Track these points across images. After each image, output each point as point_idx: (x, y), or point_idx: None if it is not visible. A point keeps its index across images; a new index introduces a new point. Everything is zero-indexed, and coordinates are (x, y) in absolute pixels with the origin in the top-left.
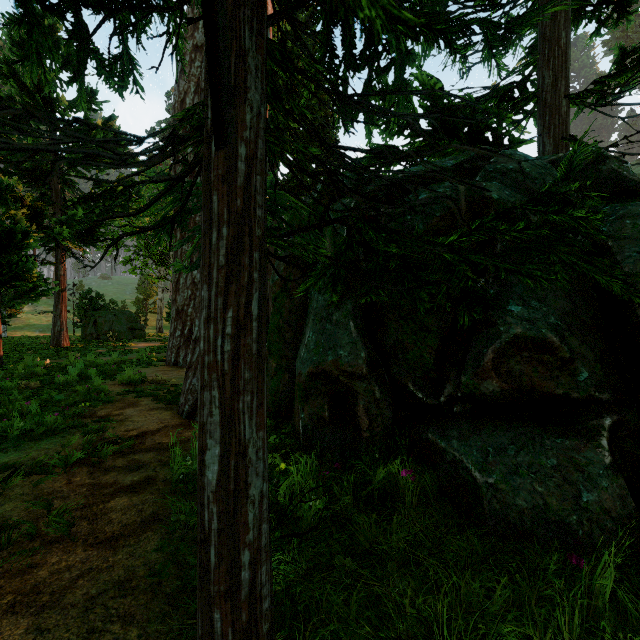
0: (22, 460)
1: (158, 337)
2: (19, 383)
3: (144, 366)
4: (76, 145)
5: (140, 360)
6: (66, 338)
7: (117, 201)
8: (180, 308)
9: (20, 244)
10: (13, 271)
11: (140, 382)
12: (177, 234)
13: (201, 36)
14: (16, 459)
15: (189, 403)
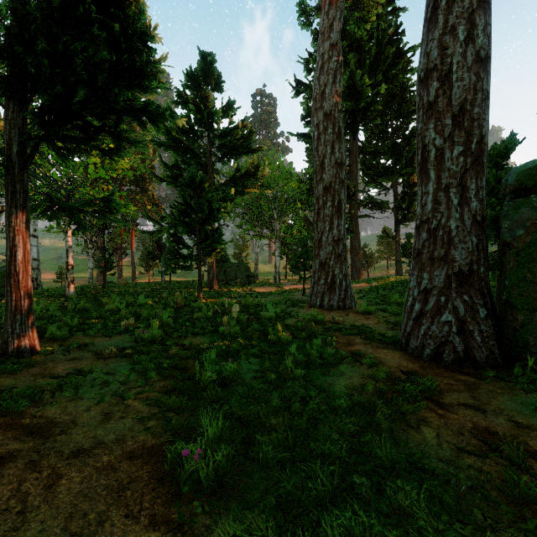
0: (356, 385)
1: (264, 283)
2: (246, 317)
3: (299, 307)
4: (223, 143)
5: (287, 302)
6: (216, 283)
7: (252, 180)
8: (323, 261)
9: (215, 217)
10: (213, 236)
11: (324, 321)
12: (319, 201)
13: (335, 35)
14: (349, 383)
15: (430, 347)
